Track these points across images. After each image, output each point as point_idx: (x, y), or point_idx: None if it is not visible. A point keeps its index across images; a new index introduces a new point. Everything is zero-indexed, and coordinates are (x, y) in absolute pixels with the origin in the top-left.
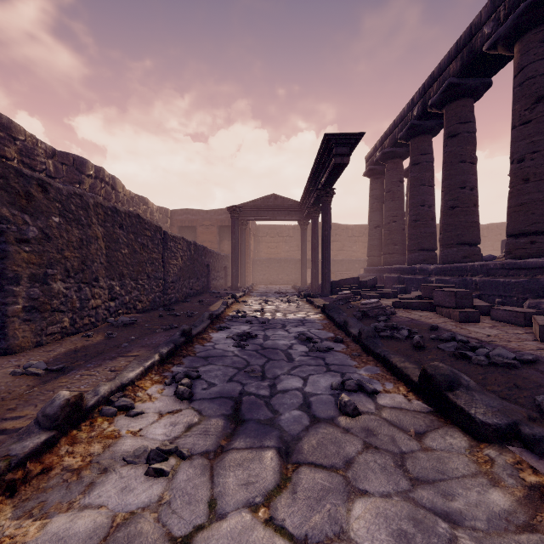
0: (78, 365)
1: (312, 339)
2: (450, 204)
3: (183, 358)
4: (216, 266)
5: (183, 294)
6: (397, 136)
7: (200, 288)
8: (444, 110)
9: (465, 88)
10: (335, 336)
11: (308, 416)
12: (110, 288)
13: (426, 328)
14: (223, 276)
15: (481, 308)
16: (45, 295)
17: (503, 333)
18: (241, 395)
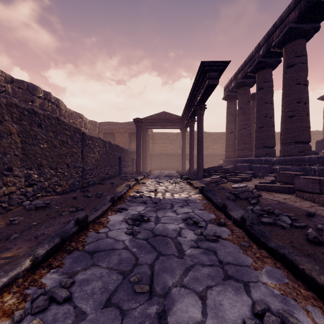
0: None
1: (198, 223)
2: (289, 114)
3: (67, 254)
4: (126, 158)
5: (99, 178)
6: (247, 71)
7: (113, 173)
8: (284, 49)
9: (300, 31)
10: (216, 217)
11: None
12: (26, 176)
13: (301, 213)
14: (131, 165)
15: None
16: None
17: None
18: None
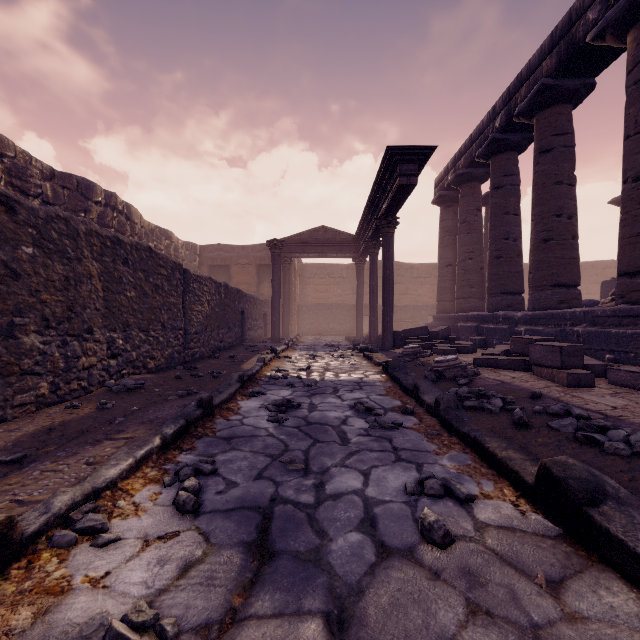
0: (46, 453)
1: (373, 410)
2: (543, 236)
3: (196, 439)
4: (253, 313)
5: (210, 348)
6: (474, 154)
7: (232, 340)
8: (535, 120)
9: (562, 91)
10: (402, 404)
11: (372, 544)
12: (109, 342)
13: (524, 395)
14: (261, 325)
15: (593, 368)
16: (10, 352)
17: (633, 404)
18: (273, 503)
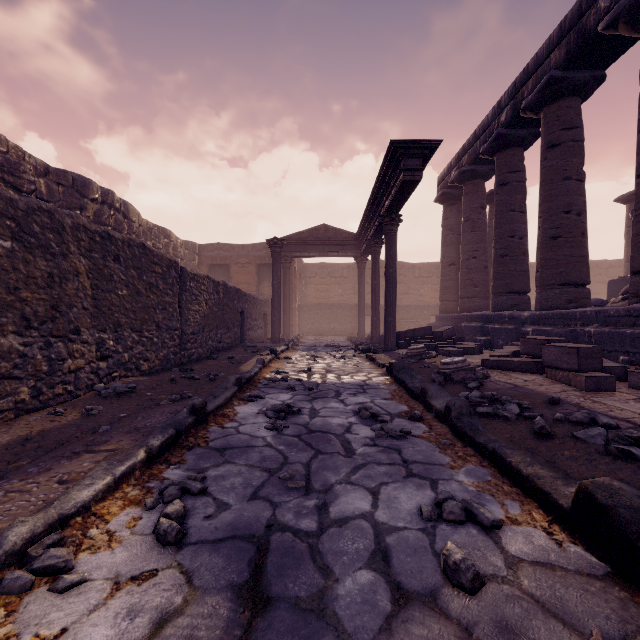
0: (16, 469)
1: (379, 416)
2: (551, 233)
3: (187, 451)
4: (253, 313)
5: (208, 349)
6: (478, 150)
7: (231, 341)
8: (543, 114)
9: (570, 84)
10: (409, 409)
11: (386, 586)
12: (99, 343)
13: (541, 401)
14: (261, 325)
15: (610, 371)
16: None
17: None
18: (270, 530)
